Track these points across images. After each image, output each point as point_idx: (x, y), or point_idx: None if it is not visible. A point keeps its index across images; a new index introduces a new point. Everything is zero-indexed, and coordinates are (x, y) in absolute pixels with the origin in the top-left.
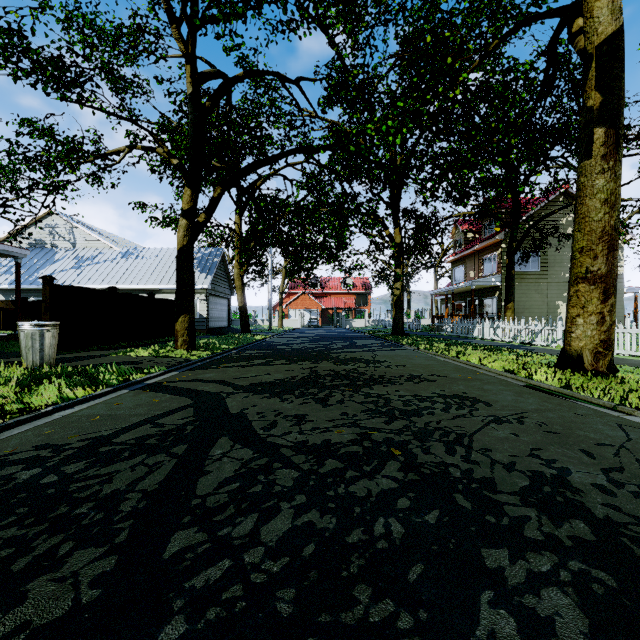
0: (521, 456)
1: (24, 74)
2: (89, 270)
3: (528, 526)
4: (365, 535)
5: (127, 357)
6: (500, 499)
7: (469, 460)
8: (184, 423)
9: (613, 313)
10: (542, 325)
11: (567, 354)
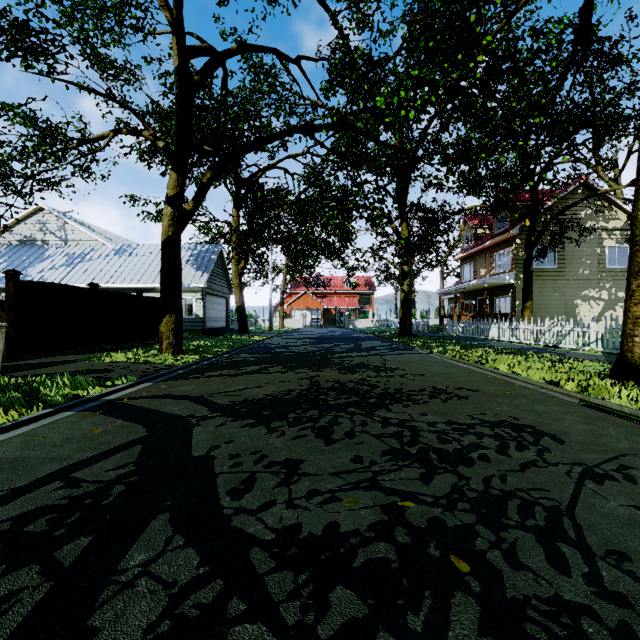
0: None
1: None
2: (80, 268)
3: None
4: None
5: (99, 363)
6: None
7: (606, 591)
8: (113, 479)
9: None
10: (571, 326)
11: (628, 363)
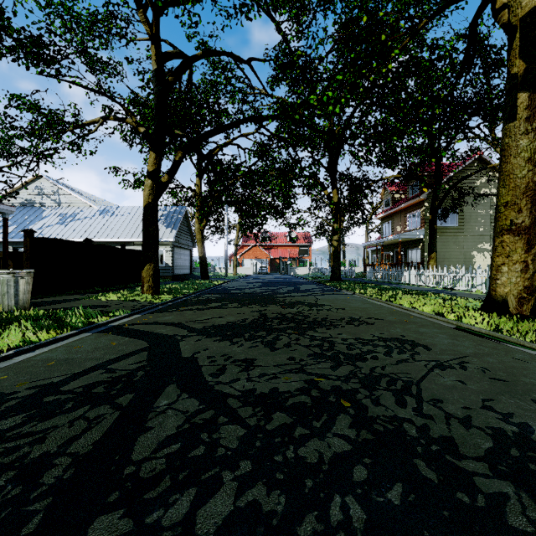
0: (475, 408)
1: (7, 51)
2: (71, 225)
3: (510, 509)
4: (320, 524)
5: (98, 301)
6: (467, 467)
7: (422, 413)
8: (135, 368)
9: (535, 262)
10: (463, 272)
11: (493, 299)
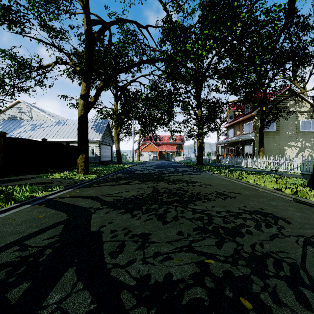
0: None
1: None
2: (38, 131)
3: None
4: None
5: (46, 179)
6: None
7: None
8: (46, 245)
9: None
10: (284, 160)
11: None
